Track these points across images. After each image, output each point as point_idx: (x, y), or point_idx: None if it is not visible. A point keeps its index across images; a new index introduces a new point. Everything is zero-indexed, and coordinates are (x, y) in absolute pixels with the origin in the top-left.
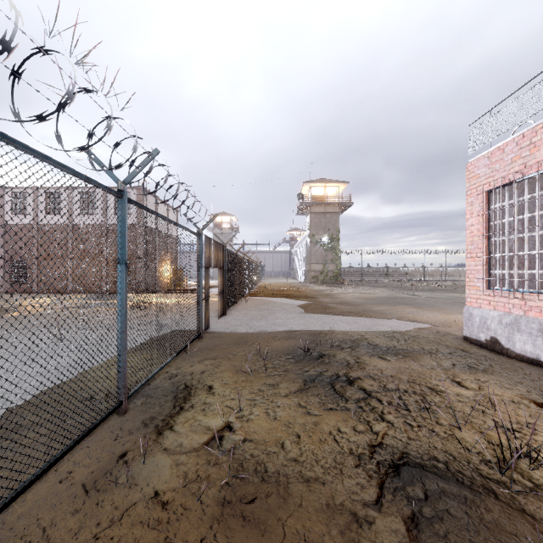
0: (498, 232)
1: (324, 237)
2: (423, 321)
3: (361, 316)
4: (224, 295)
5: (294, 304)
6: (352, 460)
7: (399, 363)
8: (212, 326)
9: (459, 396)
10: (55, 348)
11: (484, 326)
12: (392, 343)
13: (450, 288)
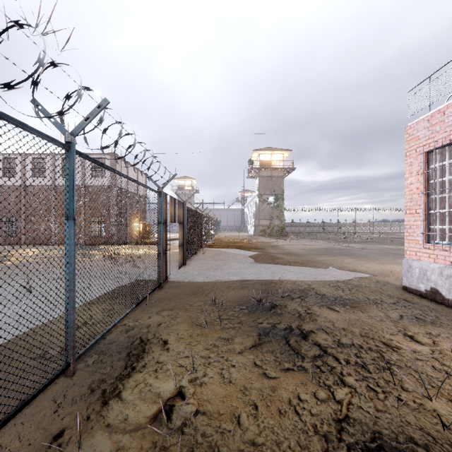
0: (439, 190)
1: (271, 197)
2: (362, 270)
3: (305, 265)
4: (184, 247)
5: (246, 254)
6: (318, 442)
7: (348, 314)
8: (172, 275)
9: (416, 353)
10: (24, 298)
11: (423, 277)
12: (338, 292)
13: (378, 240)
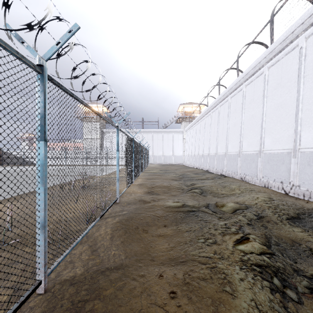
0: None
1: None
2: None
3: None
4: None
5: None
6: None
7: None
8: None
9: None
10: None
11: None
12: None
13: None
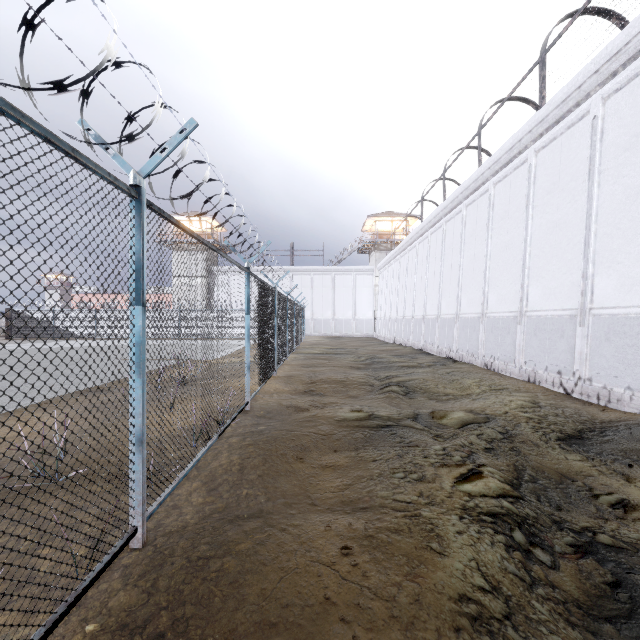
0: None
1: None
2: None
3: None
4: None
5: None
6: None
7: None
8: None
9: None
10: None
11: None
12: None
13: None
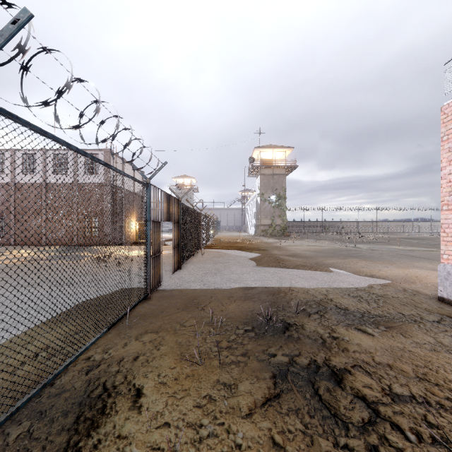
0: None
1: (272, 196)
2: (382, 276)
3: (315, 270)
4: (179, 249)
5: (248, 256)
6: None
7: (387, 340)
8: (164, 282)
9: None
10: None
11: None
12: (363, 306)
13: (383, 240)
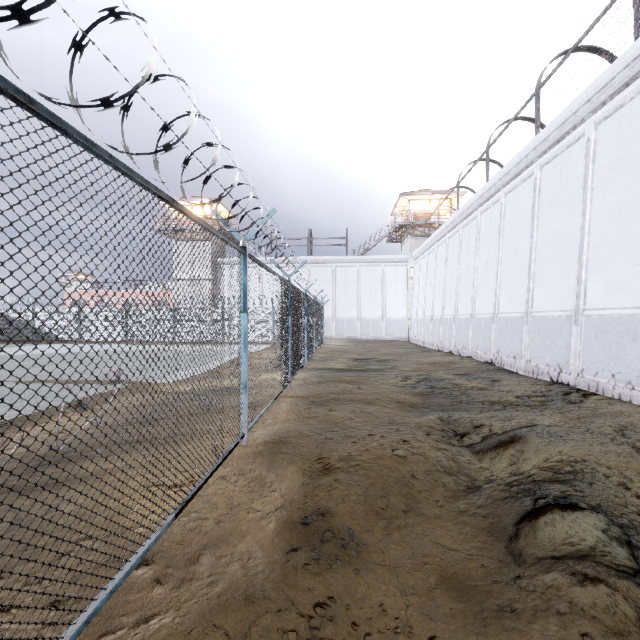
0: None
1: None
2: None
3: None
4: None
5: None
6: None
7: None
8: None
9: None
10: None
11: None
12: None
13: None
